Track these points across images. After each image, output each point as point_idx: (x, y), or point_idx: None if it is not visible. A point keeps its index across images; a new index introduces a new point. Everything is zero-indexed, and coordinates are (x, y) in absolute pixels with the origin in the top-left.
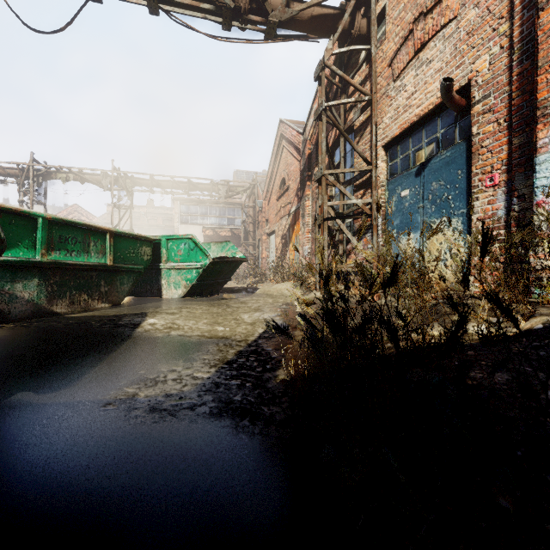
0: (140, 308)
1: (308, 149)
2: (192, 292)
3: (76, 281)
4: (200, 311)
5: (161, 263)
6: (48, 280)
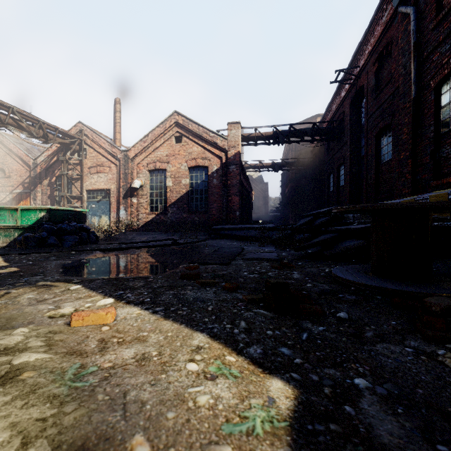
0: None
1: (39, 170)
2: None
3: None
4: None
5: None
6: None
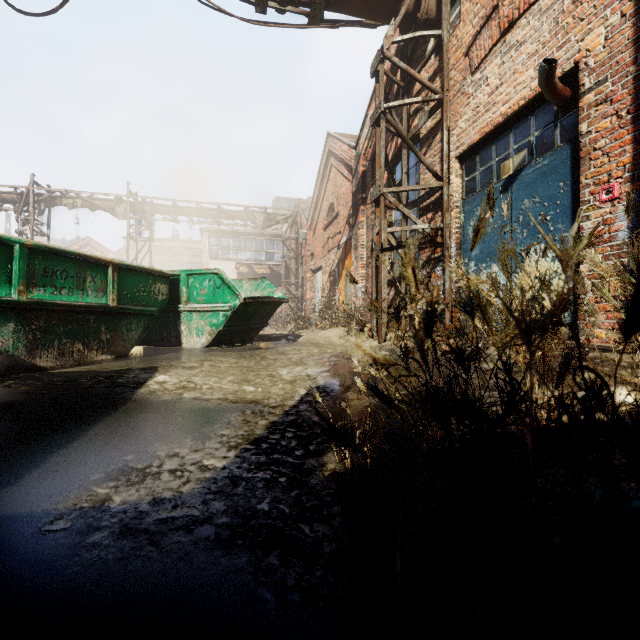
0: (152, 360)
1: (361, 166)
2: (219, 340)
3: (68, 326)
4: (227, 365)
5: (180, 304)
6: (28, 325)
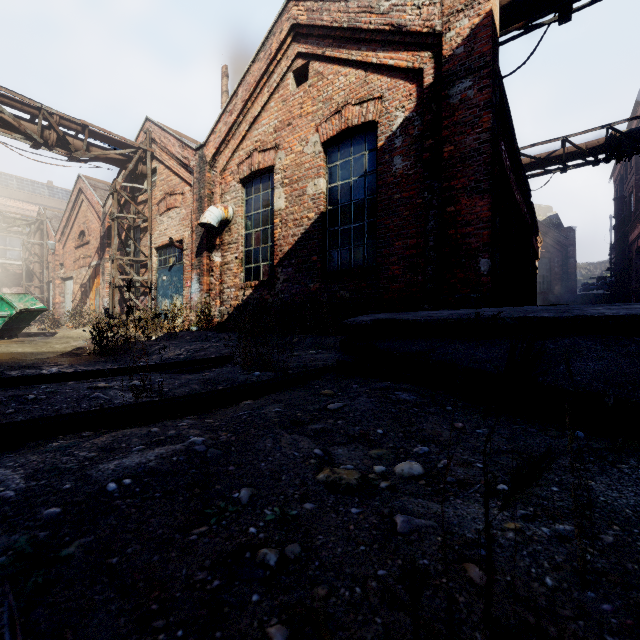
0: None
1: (107, 223)
2: None
3: None
4: (17, 346)
5: None
6: None
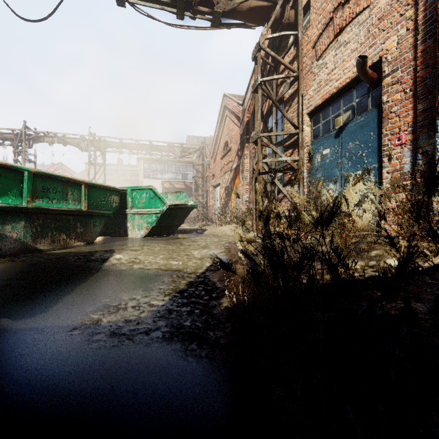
0: (109, 245)
1: (246, 117)
2: (152, 233)
3: (57, 223)
4: (158, 248)
5: (127, 209)
6: (33, 223)
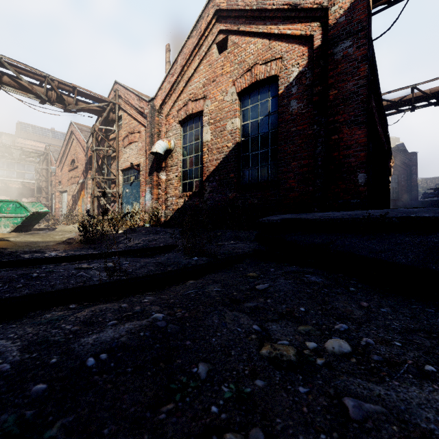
0: None
1: (89, 153)
2: (16, 230)
3: None
4: (30, 237)
5: None
6: None
